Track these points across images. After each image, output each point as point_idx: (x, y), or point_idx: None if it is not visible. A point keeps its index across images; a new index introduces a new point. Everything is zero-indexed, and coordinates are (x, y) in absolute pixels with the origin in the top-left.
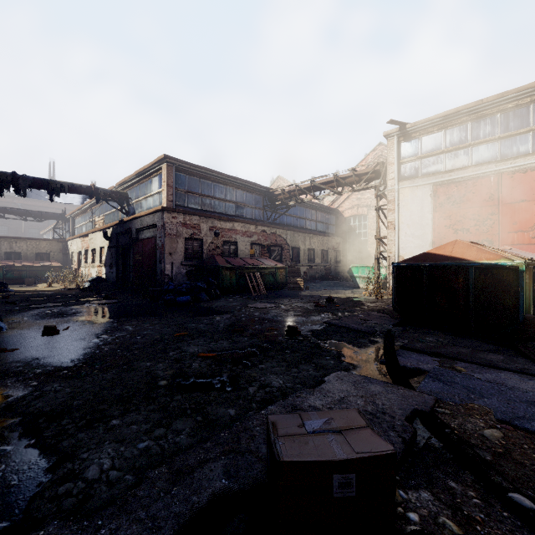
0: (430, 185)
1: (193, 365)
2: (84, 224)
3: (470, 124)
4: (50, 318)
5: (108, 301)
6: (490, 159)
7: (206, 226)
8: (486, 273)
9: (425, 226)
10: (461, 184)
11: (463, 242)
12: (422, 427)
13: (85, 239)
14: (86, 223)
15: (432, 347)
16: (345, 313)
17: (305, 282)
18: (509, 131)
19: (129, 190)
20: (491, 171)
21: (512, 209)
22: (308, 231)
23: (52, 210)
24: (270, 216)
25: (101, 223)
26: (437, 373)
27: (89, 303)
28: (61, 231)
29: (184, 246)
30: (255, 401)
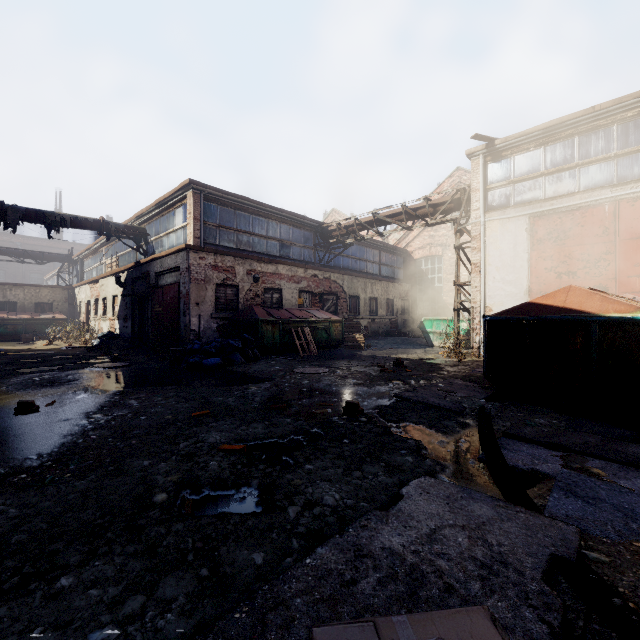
0: (526, 217)
1: (210, 465)
2: (94, 267)
3: (577, 139)
4: (35, 388)
5: (116, 364)
6: (603, 182)
7: (243, 270)
8: (616, 331)
9: (520, 269)
10: (566, 215)
11: (580, 288)
12: (569, 590)
13: (95, 286)
14: (97, 266)
15: (546, 434)
16: (420, 382)
17: (366, 338)
18: (629, 147)
19: (147, 224)
20: (606, 198)
21: (634, 246)
22: (370, 276)
23: (58, 250)
24: (323, 258)
25: (114, 266)
26: (569, 481)
27: (92, 367)
28: (68, 277)
29: (214, 294)
30: (297, 534)
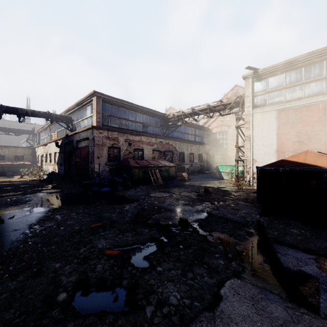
0: (275, 111)
1: (97, 268)
2: (45, 137)
3: (304, 69)
4: (6, 206)
5: (54, 190)
6: (318, 92)
7: (123, 139)
8: None
9: (272, 139)
10: (298, 110)
11: (314, 152)
12: None
13: (45, 147)
14: (46, 136)
15: (300, 241)
16: (220, 203)
17: (188, 174)
18: None
19: (72, 115)
20: (320, 101)
21: None
22: (190, 142)
23: (28, 128)
24: (165, 132)
25: (55, 136)
26: None
27: (40, 192)
28: (32, 142)
29: (107, 152)
30: None
